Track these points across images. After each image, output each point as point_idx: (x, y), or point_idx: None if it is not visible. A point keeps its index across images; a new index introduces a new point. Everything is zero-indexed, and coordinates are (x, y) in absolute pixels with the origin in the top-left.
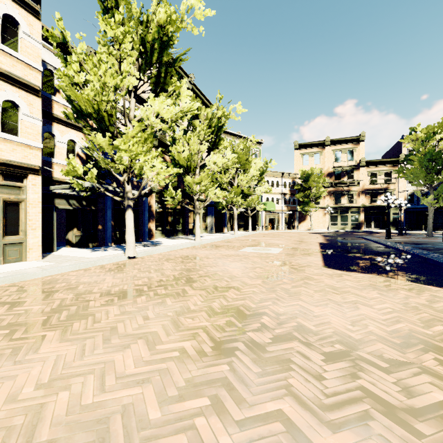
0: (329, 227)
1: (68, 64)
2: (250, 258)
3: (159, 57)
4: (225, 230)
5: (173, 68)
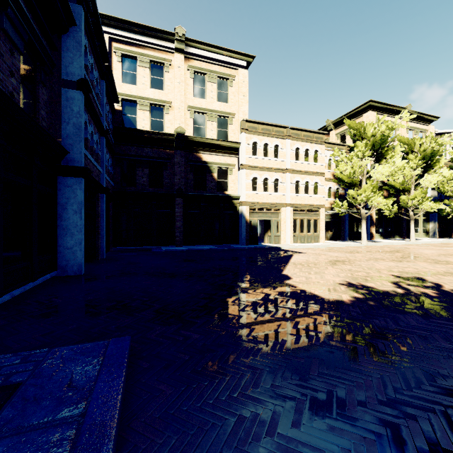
0: None
1: (339, 165)
2: (448, 250)
3: (381, 145)
4: None
5: (389, 147)
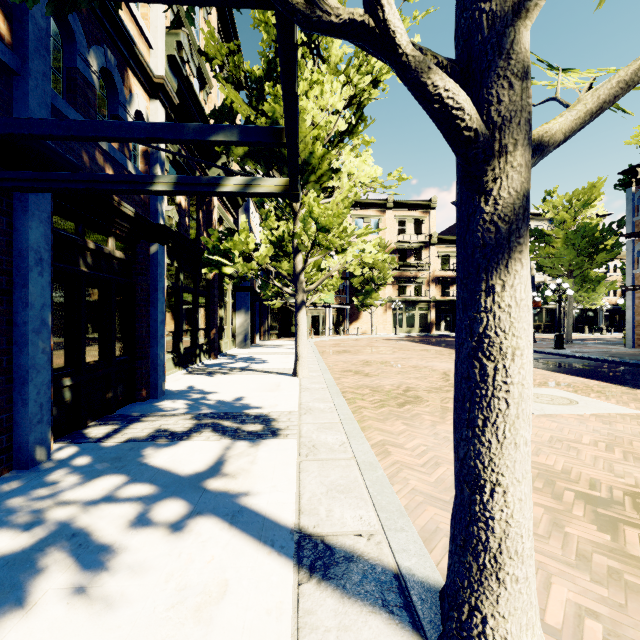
0: (397, 330)
1: None
2: None
3: None
4: (257, 339)
5: None
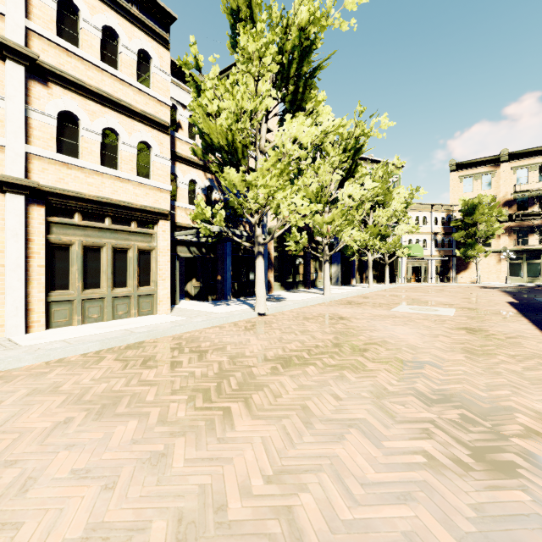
0: (507, 279)
1: (201, 93)
2: (417, 321)
3: (298, 68)
4: (353, 282)
5: (314, 79)
